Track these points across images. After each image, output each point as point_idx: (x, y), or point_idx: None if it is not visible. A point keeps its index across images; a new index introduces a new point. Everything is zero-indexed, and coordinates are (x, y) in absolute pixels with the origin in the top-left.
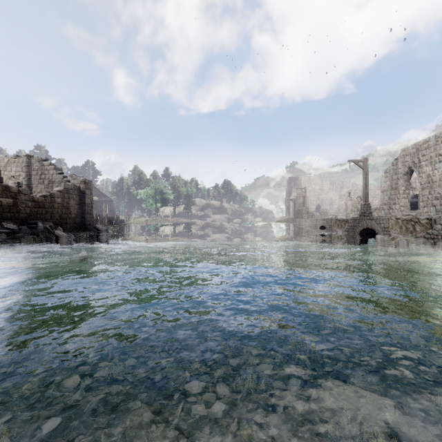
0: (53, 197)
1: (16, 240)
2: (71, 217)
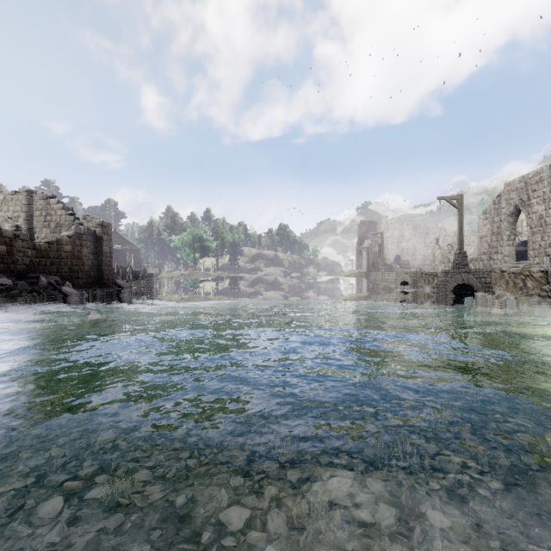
0: (60, 244)
1: (10, 299)
2: (84, 270)
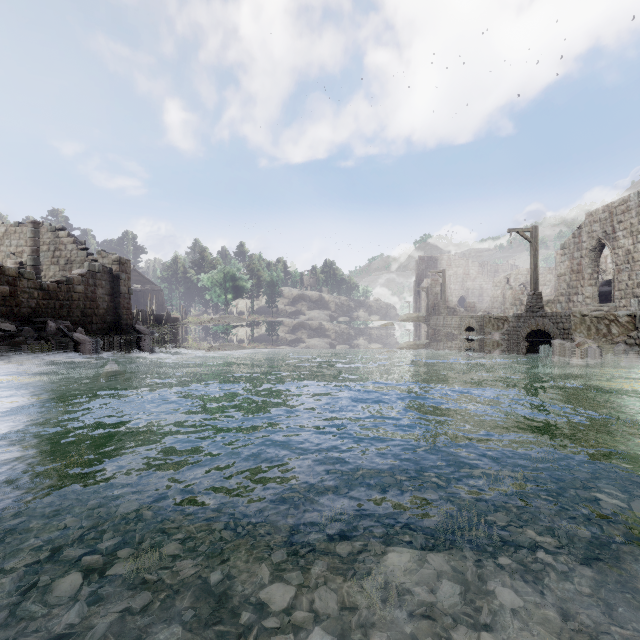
0: (71, 284)
1: (13, 348)
2: (99, 314)
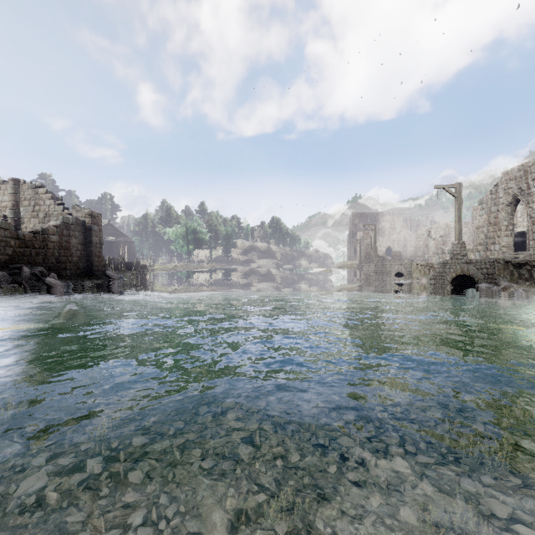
0: (46, 234)
1: None
2: (72, 261)
